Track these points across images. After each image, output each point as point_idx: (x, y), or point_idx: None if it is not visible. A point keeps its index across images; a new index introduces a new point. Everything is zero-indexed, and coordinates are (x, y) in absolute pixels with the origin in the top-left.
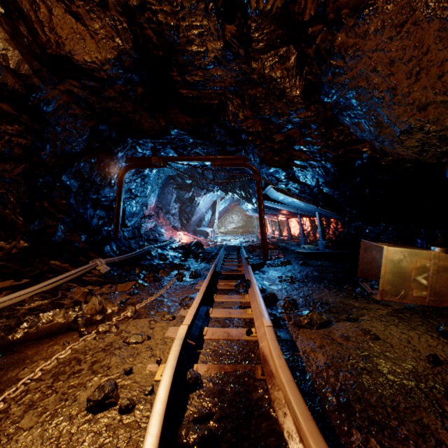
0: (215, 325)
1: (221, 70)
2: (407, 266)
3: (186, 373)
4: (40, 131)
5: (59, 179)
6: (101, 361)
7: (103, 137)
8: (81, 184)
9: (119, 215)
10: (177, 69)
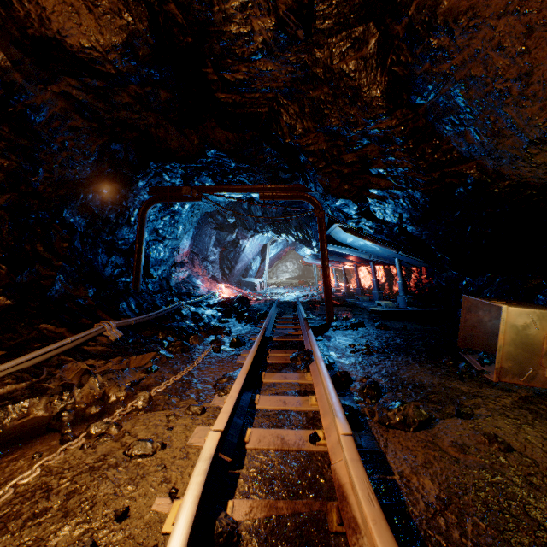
0: (263, 423)
1: (272, 63)
2: (537, 334)
3: (214, 523)
4: (29, 149)
5: (59, 215)
6: (82, 492)
7: (118, 160)
8: (90, 222)
9: (140, 262)
10: (212, 63)
